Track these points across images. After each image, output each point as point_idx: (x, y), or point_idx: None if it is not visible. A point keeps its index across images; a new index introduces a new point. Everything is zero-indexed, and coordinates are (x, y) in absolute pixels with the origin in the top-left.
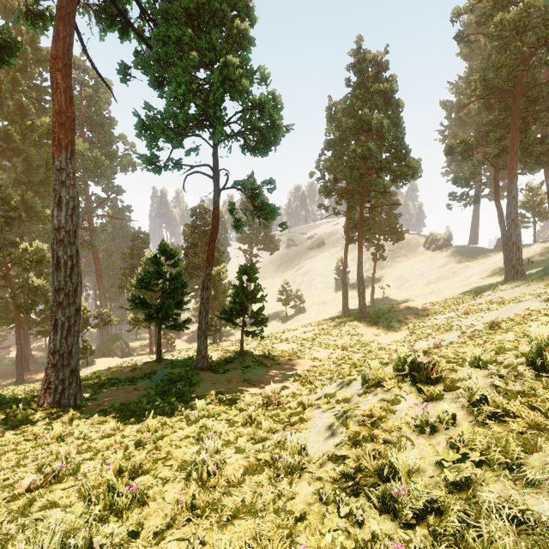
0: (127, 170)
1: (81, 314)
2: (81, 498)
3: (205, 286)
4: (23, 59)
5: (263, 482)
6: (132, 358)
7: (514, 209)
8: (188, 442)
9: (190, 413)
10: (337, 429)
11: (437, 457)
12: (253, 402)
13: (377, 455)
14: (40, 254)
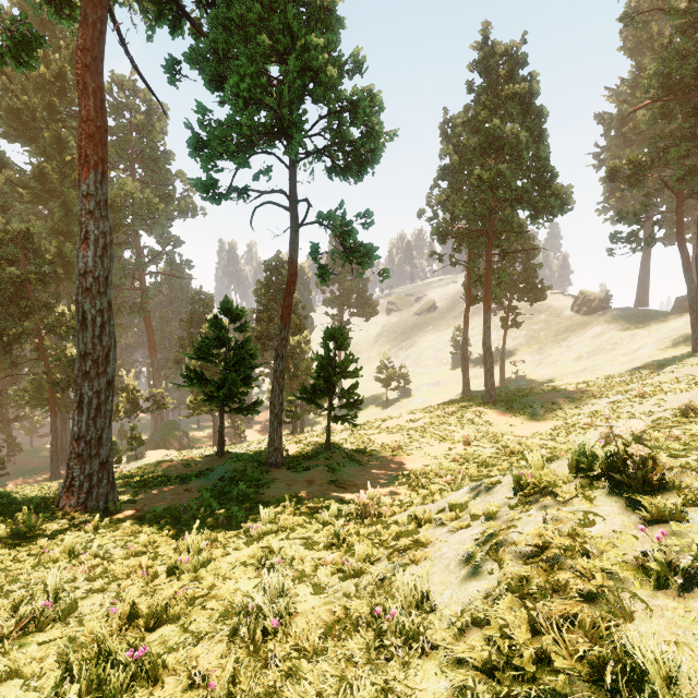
0: (186, 215)
1: (130, 395)
2: (63, 662)
3: (279, 355)
4: (61, 81)
5: (357, 657)
6: (190, 451)
7: None
8: (243, 570)
9: (250, 526)
10: (481, 564)
11: None
12: (342, 513)
13: (576, 626)
14: None
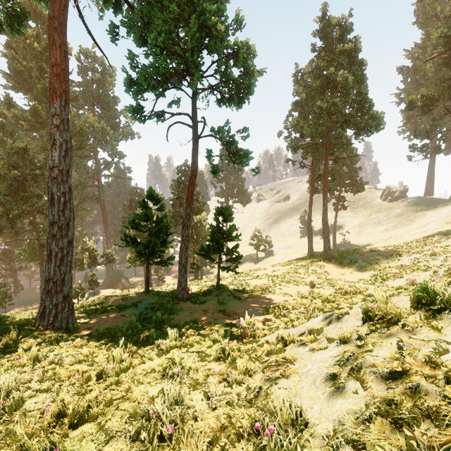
0: (127, 138)
1: (91, 253)
2: None
3: (185, 225)
4: (48, 52)
5: None
6: (129, 290)
7: None
8: (152, 377)
9: (161, 343)
10: (344, 382)
11: None
12: (227, 333)
13: None
14: None
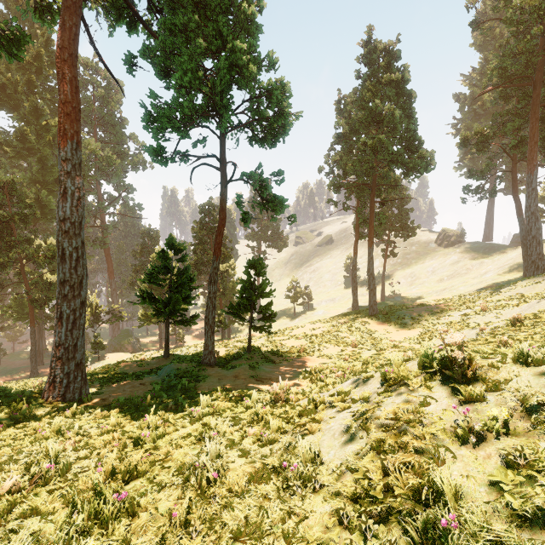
0: (138, 168)
1: (93, 310)
2: (67, 505)
3: (212, 280)
4: (38, 62)
5: (271, 495)
6: (142, 354)
7: (534, 202)
8: (189, 442)
9: (193, 410)
10: (356, 433)
11: (492, 476)
12: (260, 400)
13: (409, 468)
14: (53, 250)
